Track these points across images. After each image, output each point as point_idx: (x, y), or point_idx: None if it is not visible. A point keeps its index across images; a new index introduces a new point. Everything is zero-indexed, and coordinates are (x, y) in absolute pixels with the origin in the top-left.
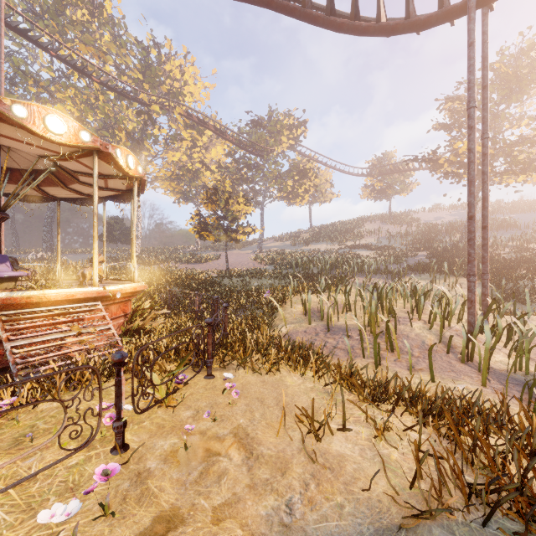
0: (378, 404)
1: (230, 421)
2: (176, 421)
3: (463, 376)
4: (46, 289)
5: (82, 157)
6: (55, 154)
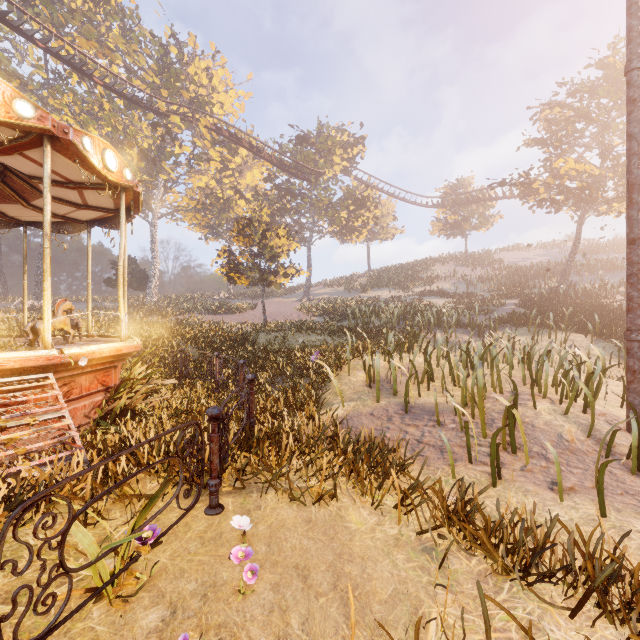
0: (534, 587)
1: None
2: None
3: None
4: None
5: (29, 149)
6: None
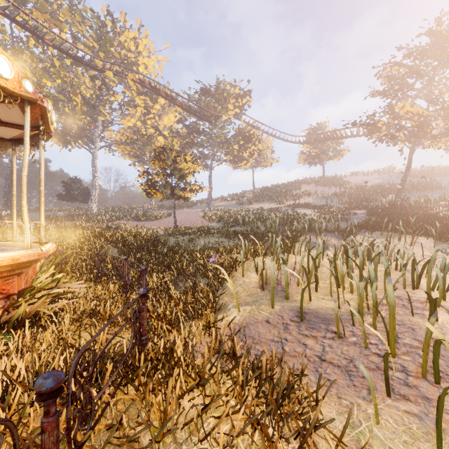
0: None
1: None
2: None
3: None
4: None
5: None
6: None
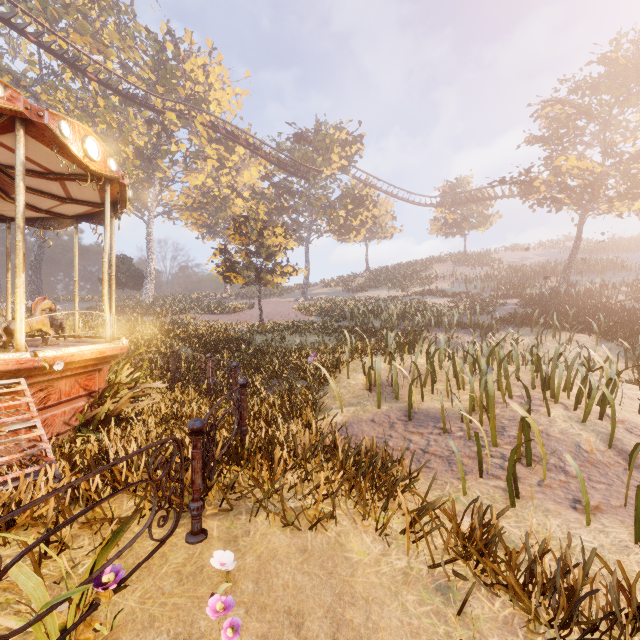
0: None
1: None
2: None
3: None
4: None
5: (1, 134)
6: None
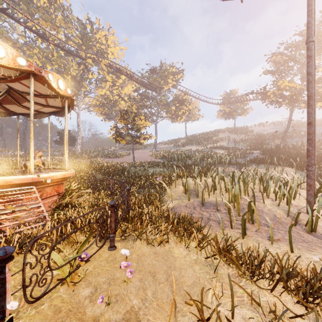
0: (256, 280)
1: (124, 302)
2: (73, 303)
3: (314, 246)
4: (0, 176)
5: (23, 79)
6: (2, 77)
